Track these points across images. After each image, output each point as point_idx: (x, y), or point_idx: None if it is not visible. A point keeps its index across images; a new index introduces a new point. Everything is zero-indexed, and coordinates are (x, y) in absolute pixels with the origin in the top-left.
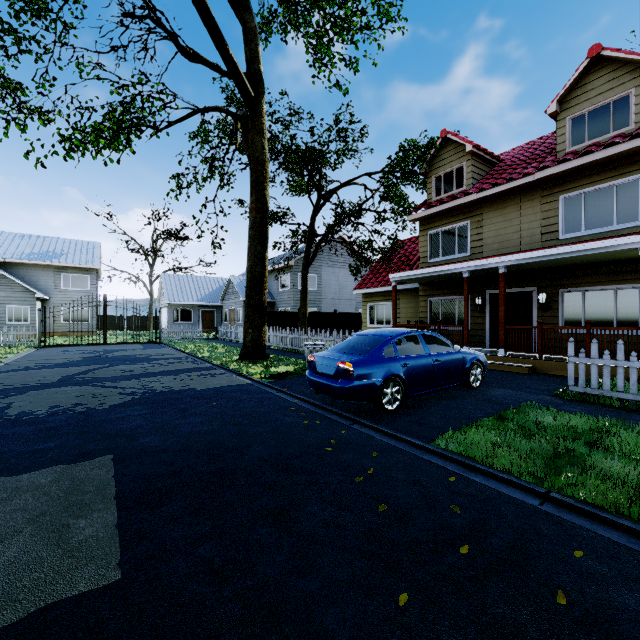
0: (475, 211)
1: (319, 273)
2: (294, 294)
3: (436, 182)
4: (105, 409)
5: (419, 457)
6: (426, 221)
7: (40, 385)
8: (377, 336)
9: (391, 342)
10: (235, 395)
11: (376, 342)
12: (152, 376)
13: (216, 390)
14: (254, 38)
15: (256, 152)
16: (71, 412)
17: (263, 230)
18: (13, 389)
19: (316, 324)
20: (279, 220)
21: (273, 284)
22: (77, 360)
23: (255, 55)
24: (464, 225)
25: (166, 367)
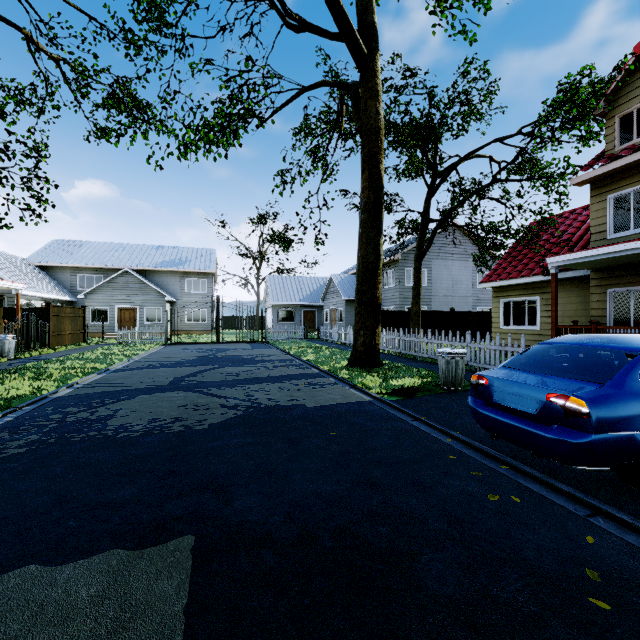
0: None
1: (428, 267)
2: (400, 291)
3: (622, 123)
4: (203, 430)
5: None
6: (603, 181)
7: (152, 388)
8: (608, 348)
9: None
10: (356, 421)
11: (575, 355)
12: (257, 383)
13: (330, 410)
14: None
15: (369, 119)
16: (167, 431)
17: (377, 212)
18: (127, 391)
19: (429, 325)
20: (386, 208)
21: None
22: (192, 359)
23: (368, 4)
24: None
25: (271, 371)
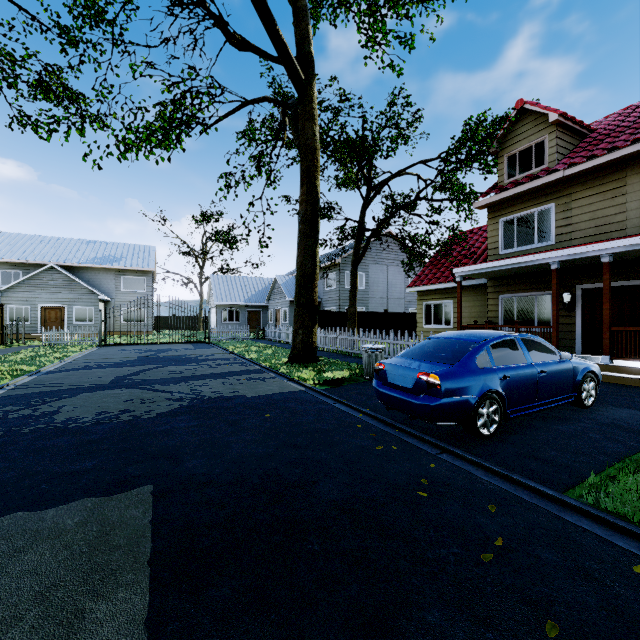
0: (561, 191)
1: (366, 271)
2: (341, 293)
3: (509, 162)
4: (151, 418)
5: (560, 518)
6: (496, 207)
7: (93, 386)
8: (464, 340)
9: (485, 348)
10: (289, 405)
11: (454, 347)
12: (201, 379)
13: (267, 398)
14: (304, 17)
15: (306, 140)
16: (116, 421)
17: (314, 223)
18: (67, 390)
19: (365, 324)
20: (326, 216)
21: (319, 283)
22: (131, 360)
23: (305, 35)
24: (546, 209)
25: (215, 369)
